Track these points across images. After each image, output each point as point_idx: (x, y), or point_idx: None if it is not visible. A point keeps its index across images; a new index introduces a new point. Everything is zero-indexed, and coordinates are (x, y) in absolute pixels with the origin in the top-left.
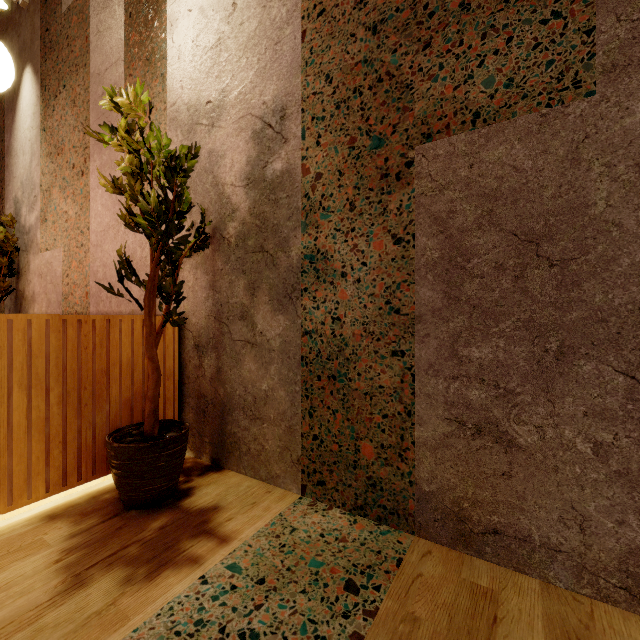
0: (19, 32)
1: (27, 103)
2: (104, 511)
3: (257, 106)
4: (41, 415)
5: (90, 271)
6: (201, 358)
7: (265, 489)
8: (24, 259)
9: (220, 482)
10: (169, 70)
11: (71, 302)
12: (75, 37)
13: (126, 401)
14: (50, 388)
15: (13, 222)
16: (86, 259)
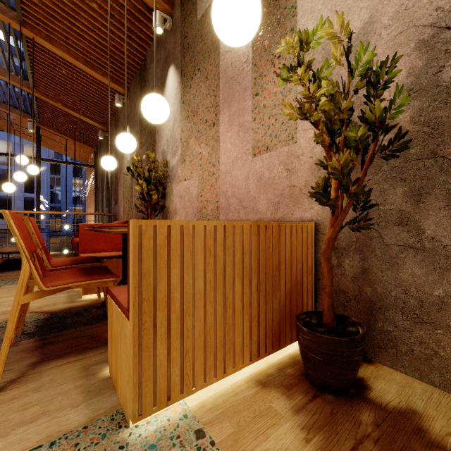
0: (165, 47)
1: (171, 89)
2: (300, 388)
3: (425, 15)
4: (247, 300)
5: (220, 191)
6: (340, 258)
7: (449, 398)
8: (169, 187)
9: (385, 377)
10: (300, 23)
11: (204, 213)
12: (207, 33)
13: (287, 291)
14: (251, 279)
15: (166, 164)
16: (217, 183)
